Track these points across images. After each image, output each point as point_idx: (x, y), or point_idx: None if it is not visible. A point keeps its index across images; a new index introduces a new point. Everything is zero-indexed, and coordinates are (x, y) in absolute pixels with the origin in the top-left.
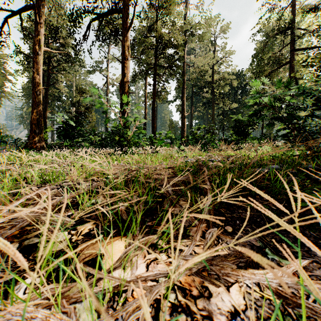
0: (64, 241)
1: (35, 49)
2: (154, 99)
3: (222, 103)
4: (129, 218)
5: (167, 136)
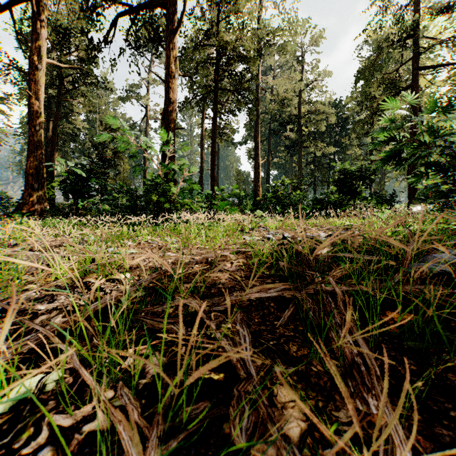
0: None
1: (33, 62)
2: (214, 138)
3: (314, 146)
4: None
5: (234, 194)
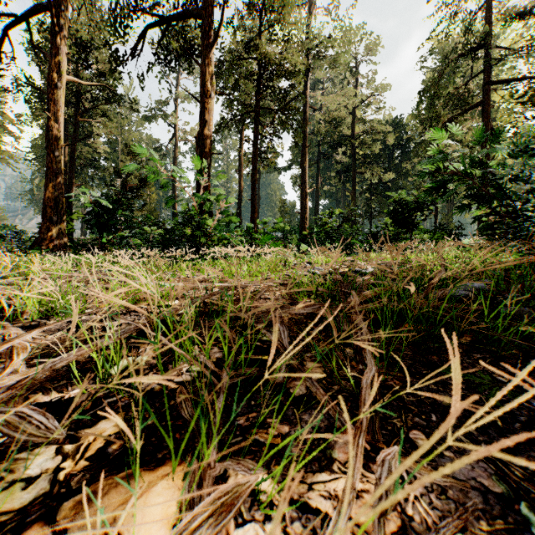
0: (41, 476)
1: (51, 79)
2: (254, 164)
3: (370, 172)
4: (191, 426)
5: (277, 227)
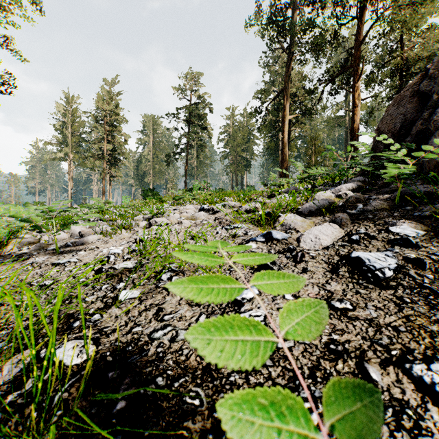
0: None
1: (283, 121)
2: None
3: None
4: None
5: None
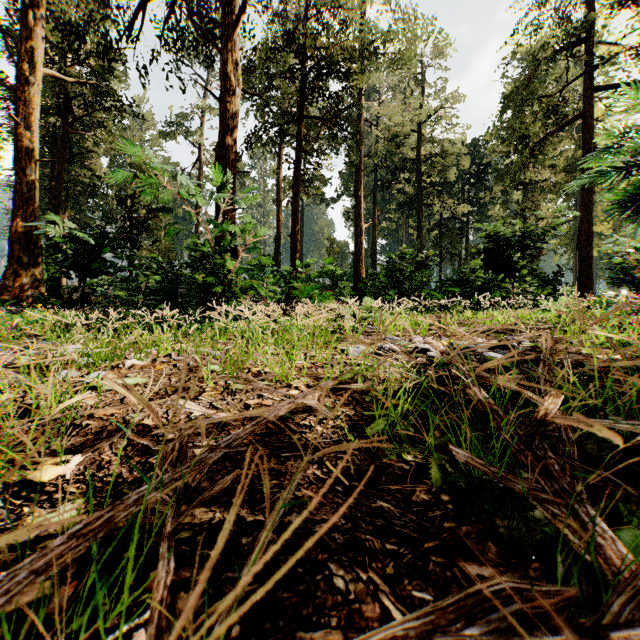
0: None
1: (21, 71)
2: (295, 189)
3: (440, 204)
4: None
5: (326, 271)
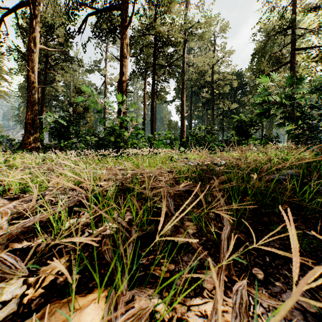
0: (12, 299)
1: (30, 47)
2: (153, 98)
3: (222, 103)
4: (110, 267)
5: (167, 136)
